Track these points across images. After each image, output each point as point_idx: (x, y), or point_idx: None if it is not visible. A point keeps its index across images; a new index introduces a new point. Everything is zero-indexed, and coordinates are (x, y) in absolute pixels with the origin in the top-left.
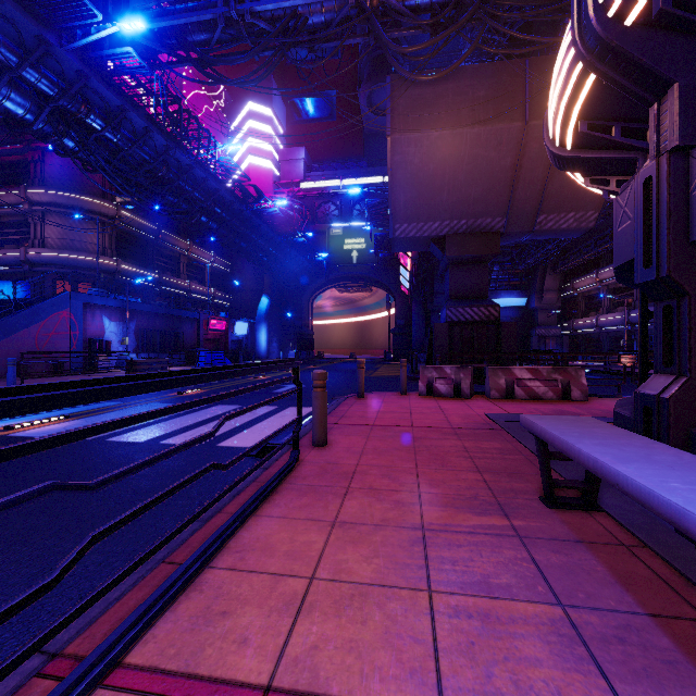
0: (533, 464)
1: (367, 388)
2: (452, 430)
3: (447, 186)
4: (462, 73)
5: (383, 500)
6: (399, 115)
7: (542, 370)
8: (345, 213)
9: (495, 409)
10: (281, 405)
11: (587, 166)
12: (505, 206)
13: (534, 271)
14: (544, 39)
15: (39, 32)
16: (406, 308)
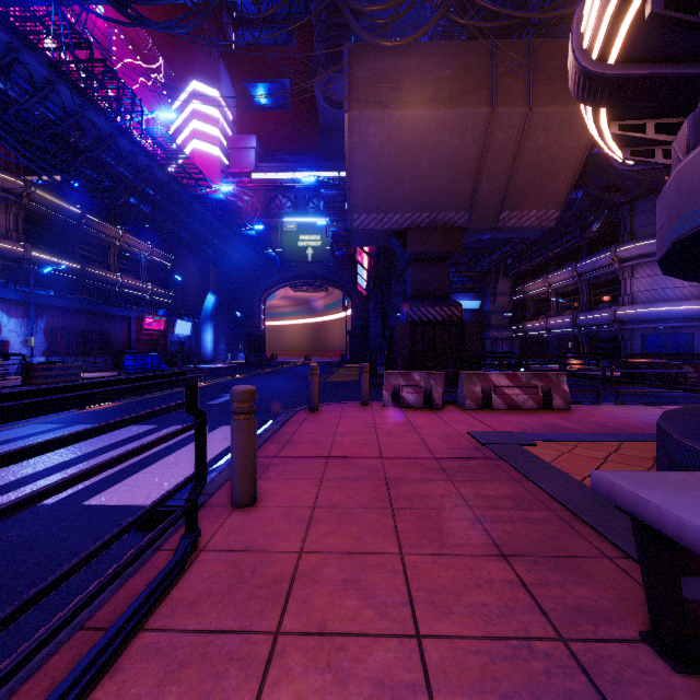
0: (576, 532)
1: (321, 397)
2: (436, 461)
3: (409, 174)
4: (426, 49)
5: (348, 681)
6: (358, 90)
7: (521, 375)
8: (299, 208)
9: (476, 424)
10: (211, 423)
11: (630, 95)
12: (468, 199)
13: (488, 274)
14: (515, 13)
15: None
16: (363, 309)
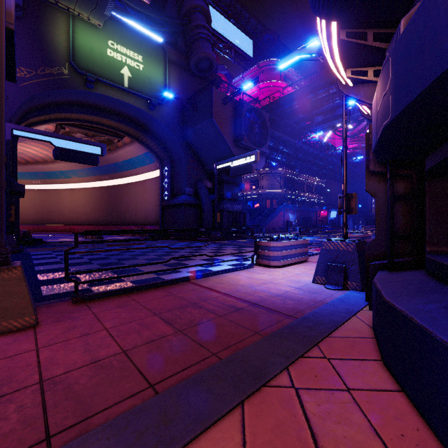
0: None
1: None
2: None
3: None
4: None
5: None
6: None
7: None
8: None
9: None
10: None
11: None
12: None
13: None
14: None
15: (295, 142)
16: None
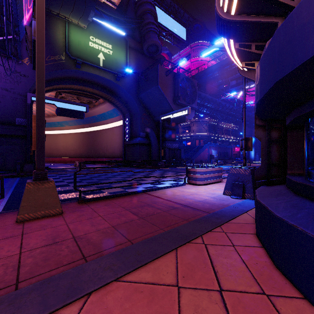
0: None
1: None
2: None
3: None
4: None
5: None
6: None
7: None
8: None
9: None
10: None
11: None
12: None
13: None
14: None
15: (216, 100)
16: None
